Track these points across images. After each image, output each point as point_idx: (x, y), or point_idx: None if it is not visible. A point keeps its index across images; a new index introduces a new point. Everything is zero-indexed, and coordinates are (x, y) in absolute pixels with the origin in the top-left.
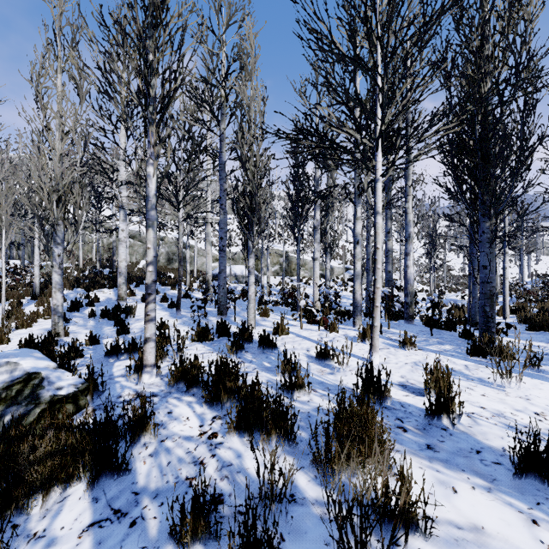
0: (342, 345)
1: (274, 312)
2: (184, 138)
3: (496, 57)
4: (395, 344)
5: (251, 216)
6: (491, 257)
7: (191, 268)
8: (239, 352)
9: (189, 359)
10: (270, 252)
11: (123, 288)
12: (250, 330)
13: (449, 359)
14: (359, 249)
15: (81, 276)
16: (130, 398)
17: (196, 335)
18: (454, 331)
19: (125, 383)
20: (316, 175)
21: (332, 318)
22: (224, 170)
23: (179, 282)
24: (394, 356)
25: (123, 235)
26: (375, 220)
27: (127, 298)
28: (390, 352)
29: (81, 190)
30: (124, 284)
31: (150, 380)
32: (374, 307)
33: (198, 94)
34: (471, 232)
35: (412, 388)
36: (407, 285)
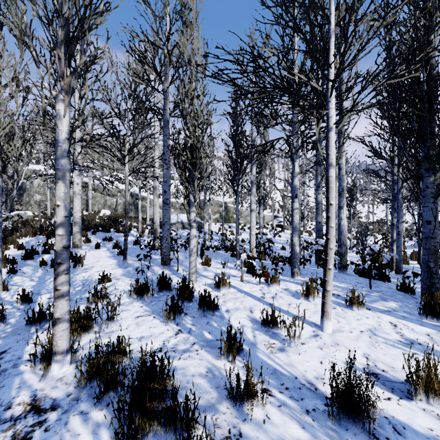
0: (294, 315)
1: (215, 259)
2: (129, 95)
3: (439, 9)
4: (340, 301)
5: (192, 170)
6: (435, 212)
7: (145, 216)
8: (178, 314)
9: (106, 350)
10: (211, 203)
11: (77, 236)
12: (191, 283)
13: (405, 324)
14: (297, 202)
15: (46, 224)
16: (20, 412)
17: (134, 292)
18: (387, 281)
19: (28, 377)
20: (253, 135)
21: (268, 265)
22: (167, 126)
23: (125, 233)
24: (344, 320)
25: (77, 188)
26: (327, 173)
27: (82, 245)
28: (338, 313)
29: (22, 144)
30: (79, 233)
31: (61, 371)
32: (326, 270)
33: (141, 52)
34: (393, 186)
35: (386, 379)
36: (341, 236)
